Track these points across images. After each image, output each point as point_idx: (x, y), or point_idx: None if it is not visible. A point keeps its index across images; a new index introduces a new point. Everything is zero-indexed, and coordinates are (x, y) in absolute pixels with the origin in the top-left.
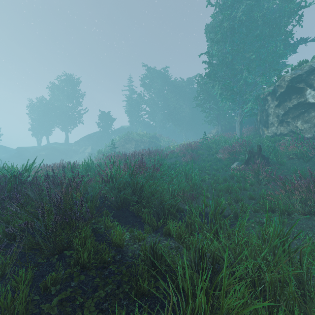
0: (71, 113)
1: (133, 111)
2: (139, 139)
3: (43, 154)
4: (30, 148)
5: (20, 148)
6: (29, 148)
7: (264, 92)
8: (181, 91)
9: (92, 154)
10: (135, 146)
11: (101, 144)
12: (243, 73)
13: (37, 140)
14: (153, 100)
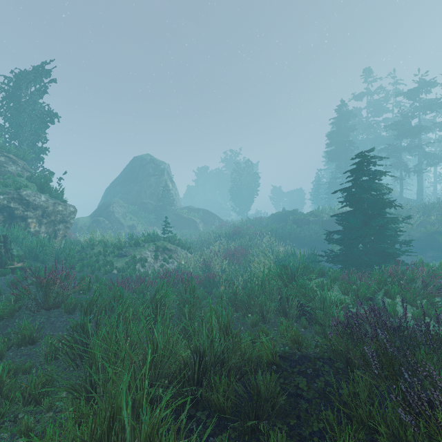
0: None
1: None
2: None
3: None
4: None
5: None
6: None
7: None
8: None
9: None
10: None
11: None
12: None
13: None
14: None
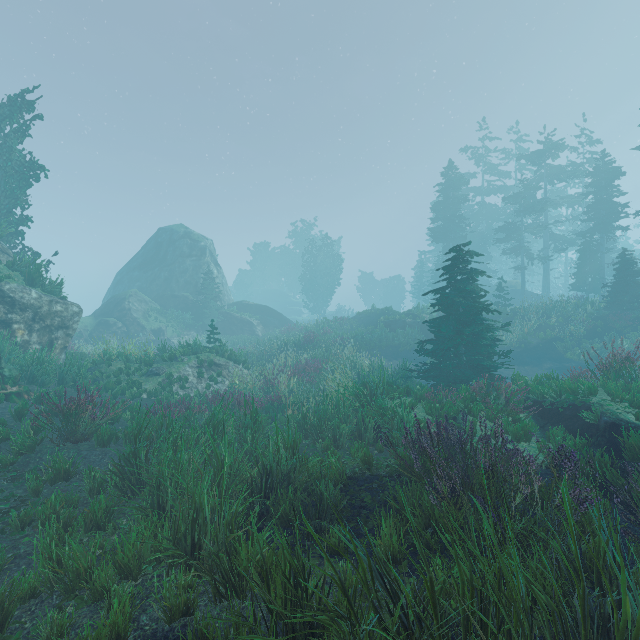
0: None
1: None
2: None
3: None
4: None
5: None
6: None
7: None
8: None
9: None
10: None
11: None
12: None
13: None
14: None
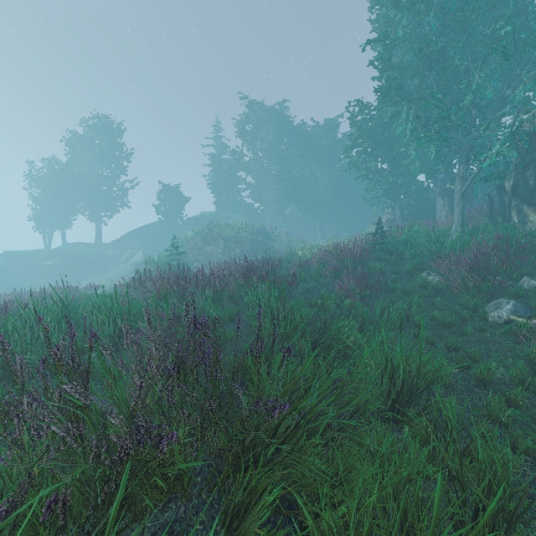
0: (107, 188)
1: (223, 185)
2: (232, 236)
3: (49, 265)
4: (29, 254)
5: (9, 253)
6: (26, 254)
7: (534, 117)
8: (314, 145)
9: (141, 266)
10: (223, 251)
11: (163, 246)
12: (471, 78)
13: (44, 237)
14: (260, 162)
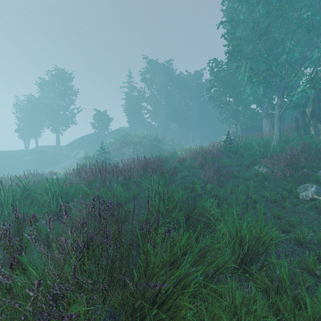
0: (63, 112)
1: (133, 110)
2: (138, 142)
3: (27, 159)
4: (15, 152)
5: (3, 152)
6: (13, 152)
7: None
8: (188, 87)
9: (83, 159)
10: (132, 150)
11: (96, 148)
12: (285, 45)
13: (25, 142)
14: (155, 97)
